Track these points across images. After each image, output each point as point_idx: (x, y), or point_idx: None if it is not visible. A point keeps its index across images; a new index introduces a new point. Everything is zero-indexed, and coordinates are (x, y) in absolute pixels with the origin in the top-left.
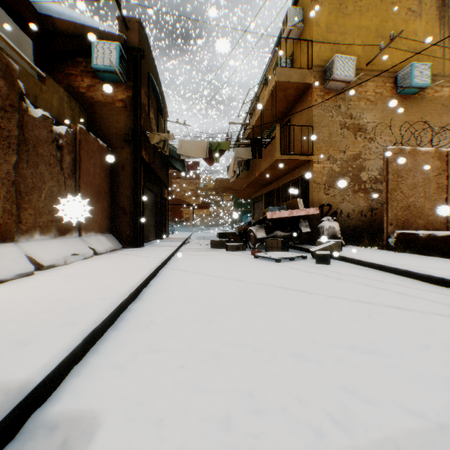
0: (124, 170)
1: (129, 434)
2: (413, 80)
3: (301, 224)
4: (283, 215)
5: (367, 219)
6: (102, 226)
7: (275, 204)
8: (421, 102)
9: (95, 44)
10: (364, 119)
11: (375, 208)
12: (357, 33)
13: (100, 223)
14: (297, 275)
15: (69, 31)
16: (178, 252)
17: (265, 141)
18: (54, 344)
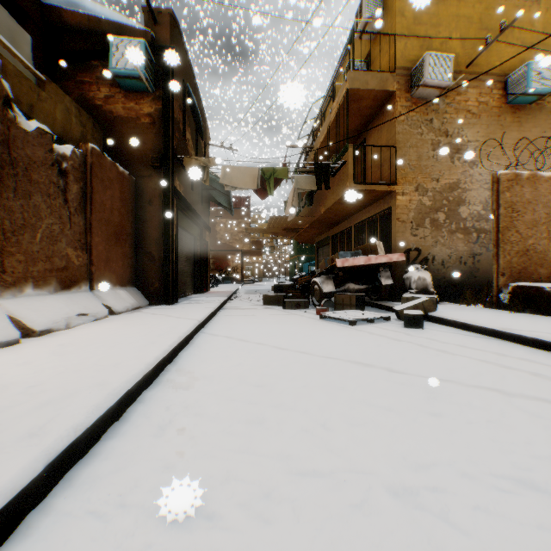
0: (151, 205)
1: None
2: (529, 84)
3: (380, 274)
4: (357, 262)
5: (467, 267)
6: (122, 277)
7: (345, 249)
8: (539, 114)
9: (113, 42)
10: (464, 137)
11: (478, 253)
12: (454, 25)
13: (119, 274)
14: (381, 344)
15: (81, 26)
16: (222, 310)
17: (333, 168)
18: None
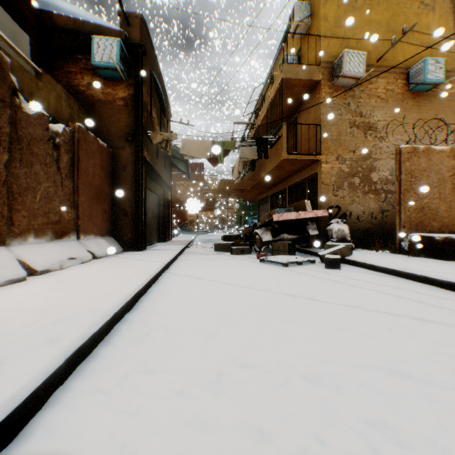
0: (125, 171)
1: None
2: (426, 76)
3: (308, 227)
4: (290, 217)
5: (377, 221)
6: (102, 229)
7: (281, 206)
8: (434, 99)
9: (95, 40)
10: (374, 118)
11: (386, 210)
12: (367, 28)
13: (100, 226)
14: (307, 281)
15: (68, 27)
16: (181, 255)
17: (271, 141)
18: (29, 367)
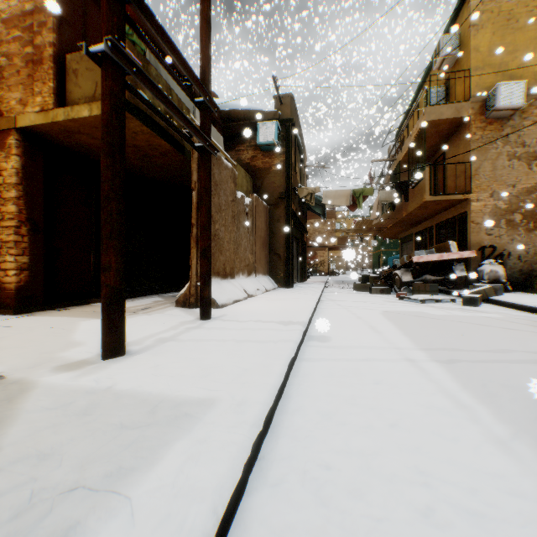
0: (278, 223)
1: (343, 339)
2: None
3: (454, 268)
4: (430, 259)
5: None
6: (264, 270)
7: (427, 245)
8: None
9: (259, 125)
10: None
11: None
12: (531, 46)
13: (263, 267)
14: (436, 310)
15: (239, 117)
16: (324, 293)
17: (413, 181)
18: (302, 316)
